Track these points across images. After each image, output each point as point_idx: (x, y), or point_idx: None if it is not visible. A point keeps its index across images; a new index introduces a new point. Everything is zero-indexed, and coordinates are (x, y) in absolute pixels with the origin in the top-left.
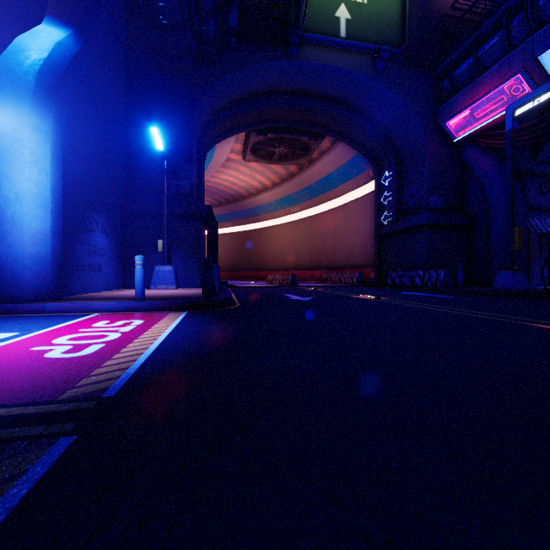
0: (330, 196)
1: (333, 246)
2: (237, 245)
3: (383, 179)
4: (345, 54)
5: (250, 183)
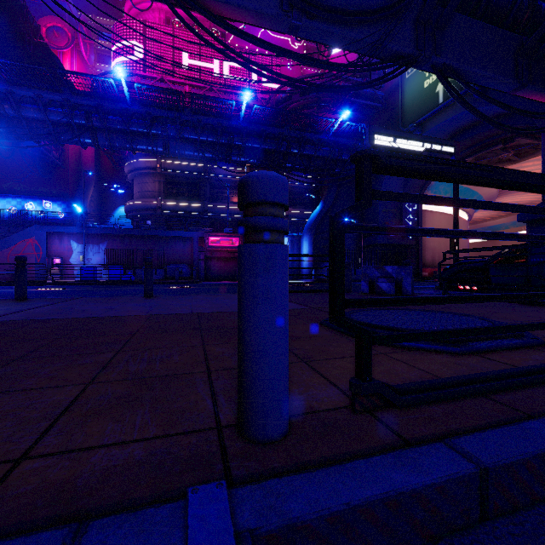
0: None
1: None
2: None
3: None
4: (453, 105)
5: None
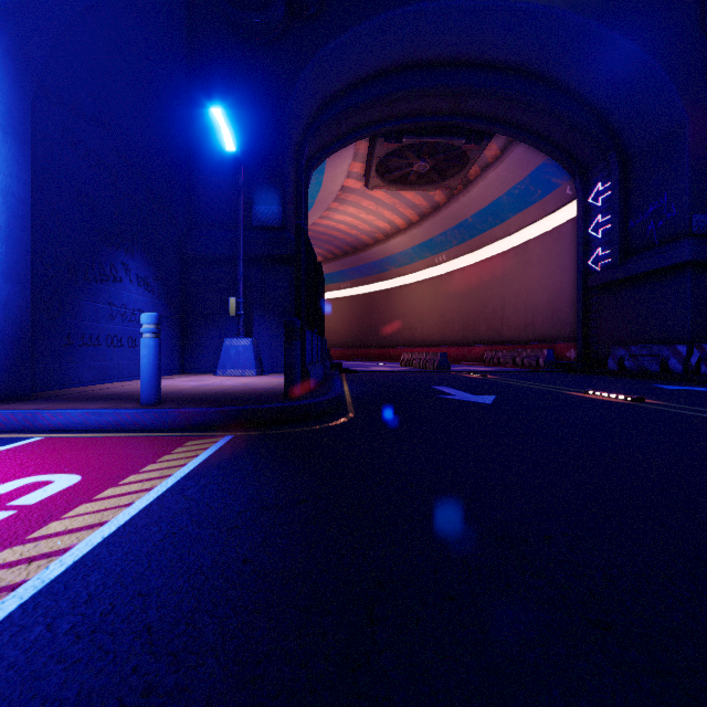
0: (495, 234)
1: (501, 309)
2: (358, 312)
3: (593, 196)
4: None
5: (375, 224)
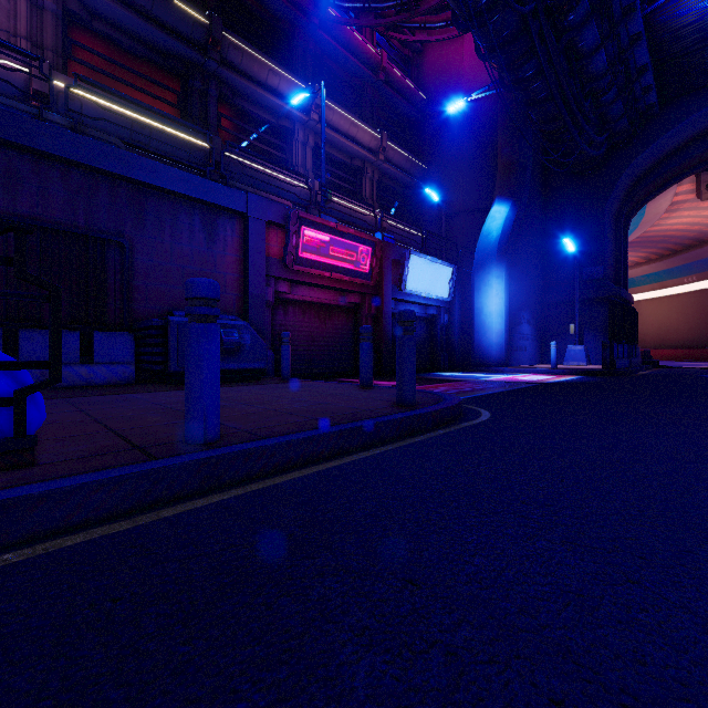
0: None
1: None
2: None
3: None
4: None
5: None
